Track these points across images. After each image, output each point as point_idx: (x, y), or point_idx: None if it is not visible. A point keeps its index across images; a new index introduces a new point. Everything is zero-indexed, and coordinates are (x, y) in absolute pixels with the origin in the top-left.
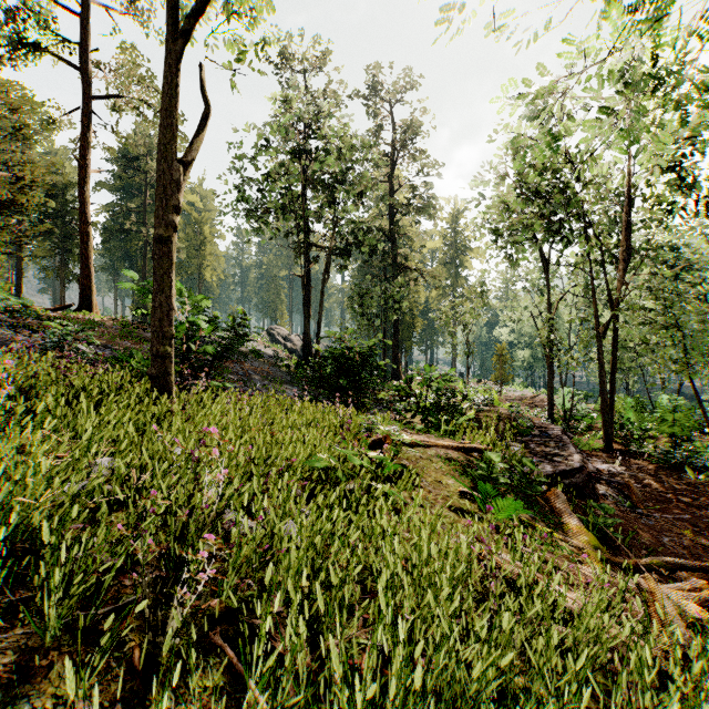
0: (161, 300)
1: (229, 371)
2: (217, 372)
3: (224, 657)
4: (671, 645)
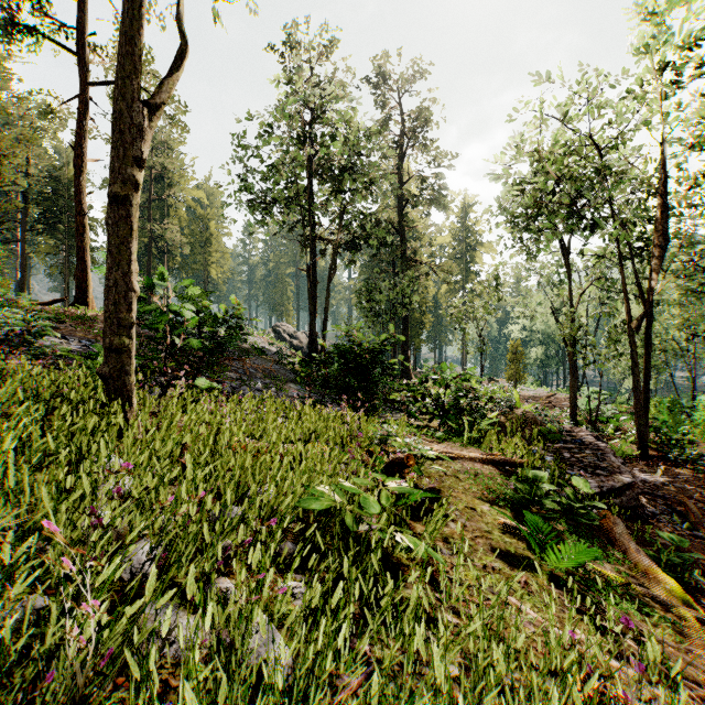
0: (116, 278)
1: (228, 369)
2: (214, 370)
3: None
4: None
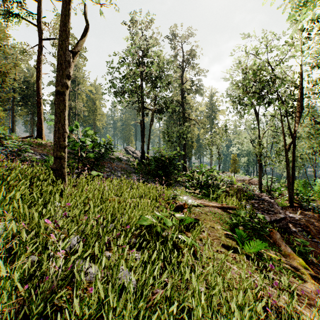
0: (58, 127)
1: (105, 167)
2: (99, 167)
3: None
4: None
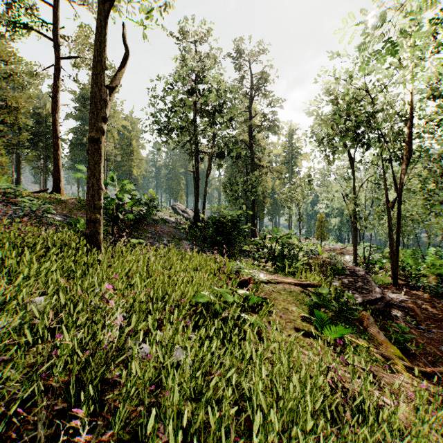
0: (93, 182)
1: (146, 232)
2: (138, 232)
3: None
4: None
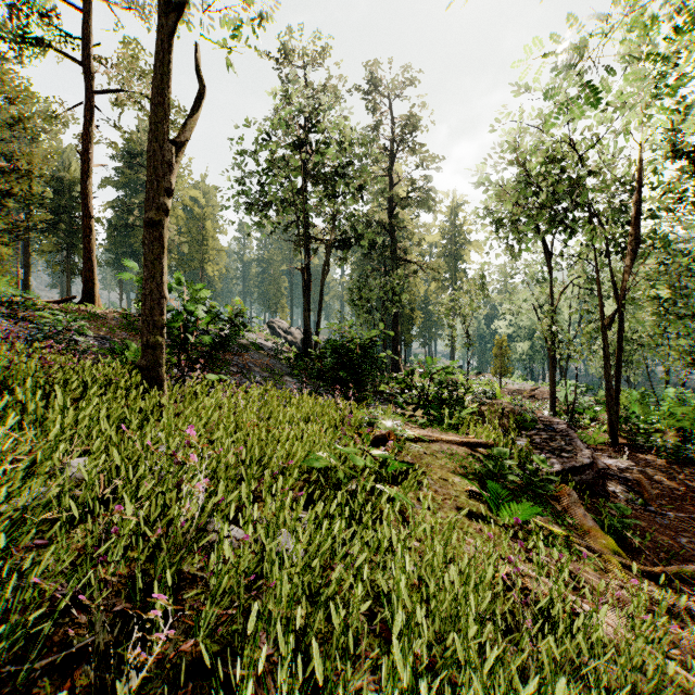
0: (151, 288)
1: (229, 363)
2: (216, 364)
3: None
4: None
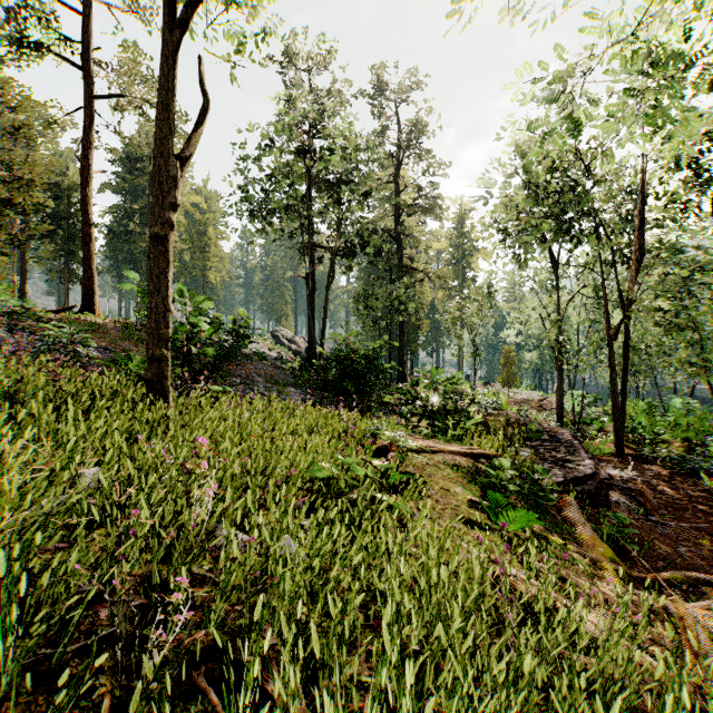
0: (157, 301)
1: (232, 374)
2: (220, 375)
3: (207, 703)
4: (706, 678)
